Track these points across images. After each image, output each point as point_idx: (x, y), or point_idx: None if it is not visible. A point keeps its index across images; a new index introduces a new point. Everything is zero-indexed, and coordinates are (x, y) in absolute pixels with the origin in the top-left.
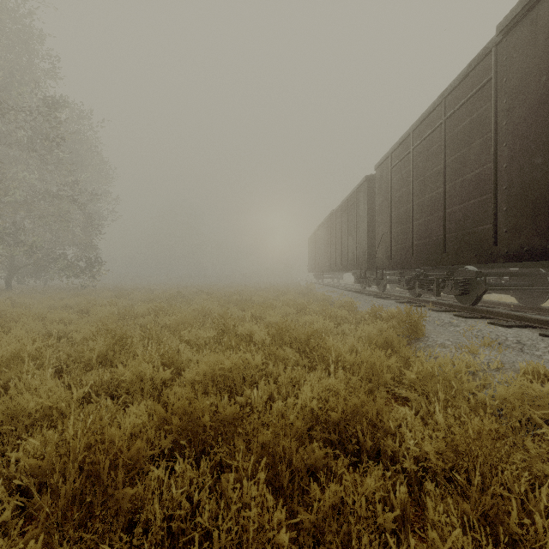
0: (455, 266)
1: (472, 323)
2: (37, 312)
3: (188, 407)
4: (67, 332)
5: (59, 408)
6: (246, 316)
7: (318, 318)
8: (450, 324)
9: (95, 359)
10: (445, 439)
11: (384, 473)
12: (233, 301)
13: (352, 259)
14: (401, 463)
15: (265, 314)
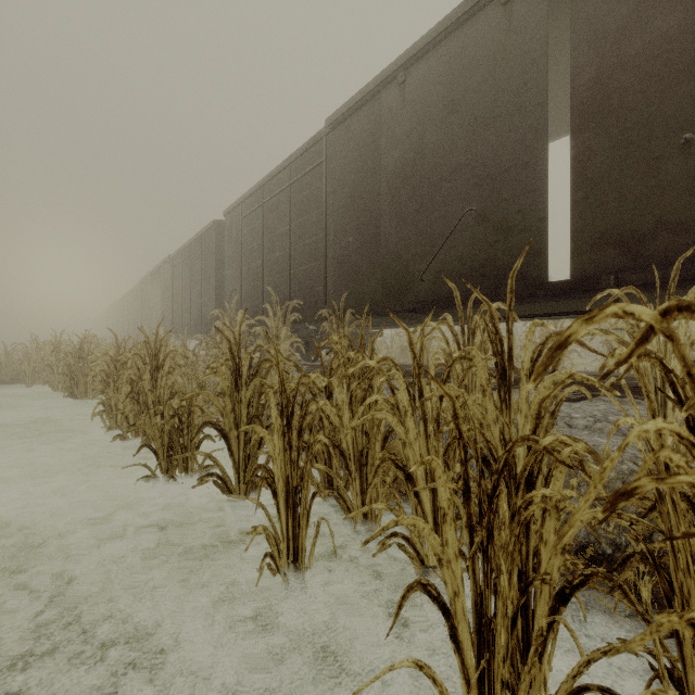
0: None
1: None
2: None
3: None
4: None
5: None
6: None
7: None
8: None
9: None
10: None
11: None
12: None
13: None
14: None
15: None
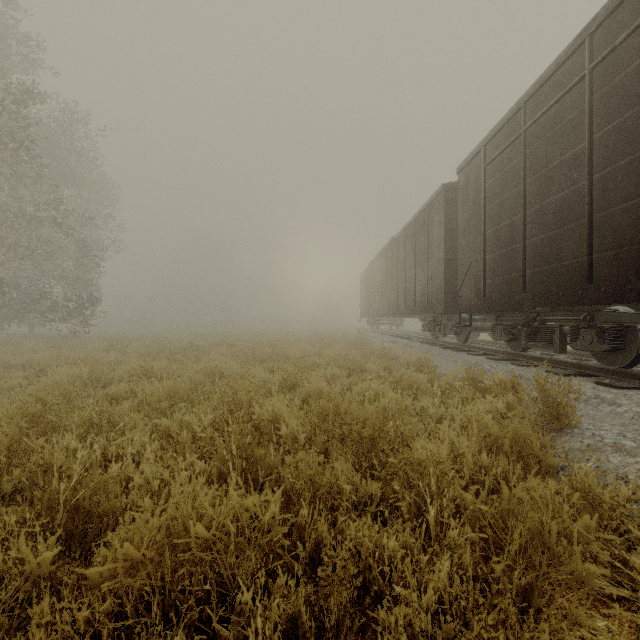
0: (588, 307)
1: None
2: None
3: None
4: None
5: None
6: (272, 385)
7: (383, 387)
8: (600, 400)
9: None
10: None
11: None
12: (261, 356)
13: (421, 299)
14: None
15: (302, 378)
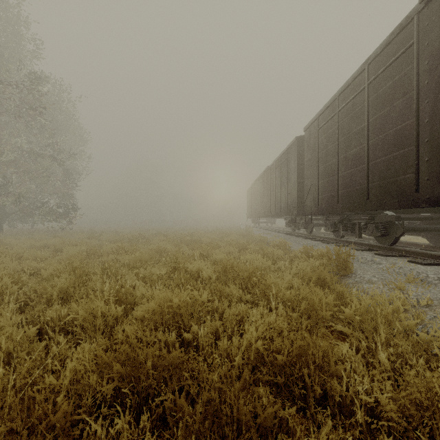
0: (375, 211)
1: (392, 261)
2: (17, 251)
3: (131, 353)
4: (39, 269)
5: (7, 349)
6: (195, 255)
7: (257, 256)
8: (373, 262)
9: (57, 295)
10: (409, 396)
11: (333, 420)
12: (185, 241)
13: (284, 206)
14: (349, 408)
15: (212, 253)
